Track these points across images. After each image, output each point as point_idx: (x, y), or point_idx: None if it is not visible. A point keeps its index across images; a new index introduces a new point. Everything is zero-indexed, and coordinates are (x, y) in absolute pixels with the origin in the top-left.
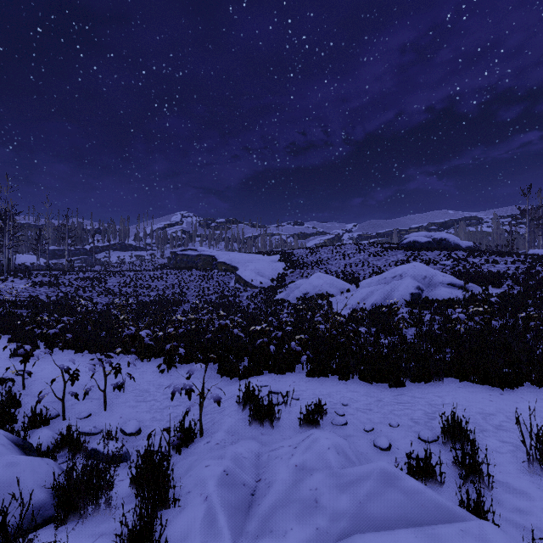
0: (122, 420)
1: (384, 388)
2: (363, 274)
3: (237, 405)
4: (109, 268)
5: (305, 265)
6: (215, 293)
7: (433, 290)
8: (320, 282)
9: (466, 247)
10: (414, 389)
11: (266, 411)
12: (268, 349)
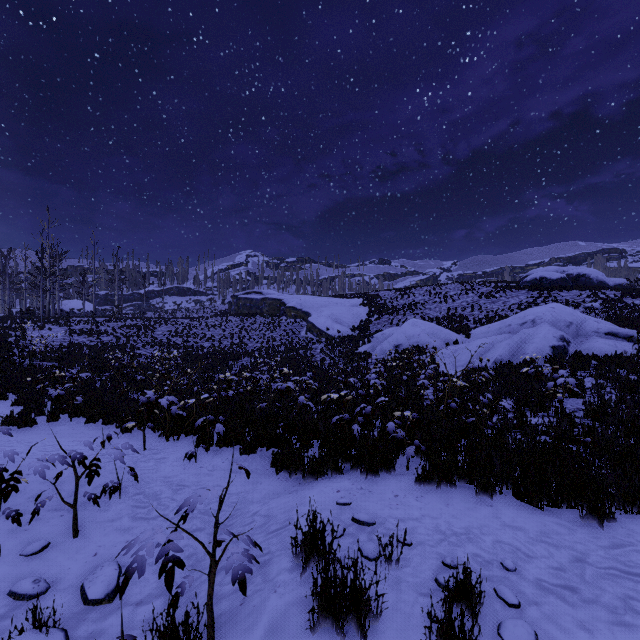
0: (95, 561)
1: (572, 521)
2: (474, 321)
3: (293, 555)
4: (162, 315)
5: (395, 309)
6: (281, 345)
7: (584, 342)
8: (416, 331)
9: (615, 285)
10: (639, 530)
11: (350, 597)
12: (350, 431)
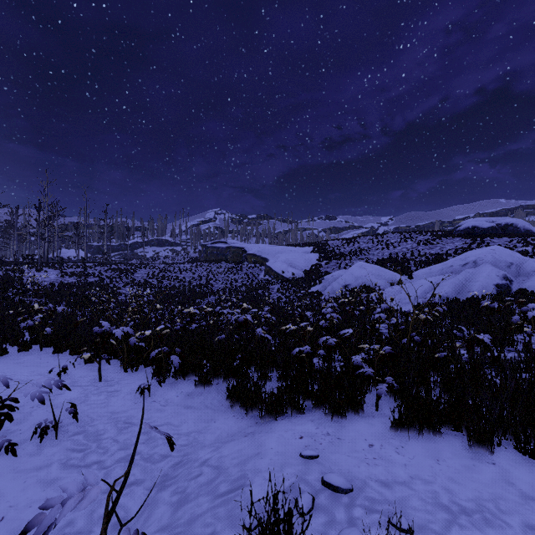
0: None
1: None
2: (414, 264)
3: None
4: (144, 262)
5: (342, 255)
6: (243, 286)
7: (526, 281)
8: (363, 273)
9: None
10: None
11: None
12: (310, 364)
